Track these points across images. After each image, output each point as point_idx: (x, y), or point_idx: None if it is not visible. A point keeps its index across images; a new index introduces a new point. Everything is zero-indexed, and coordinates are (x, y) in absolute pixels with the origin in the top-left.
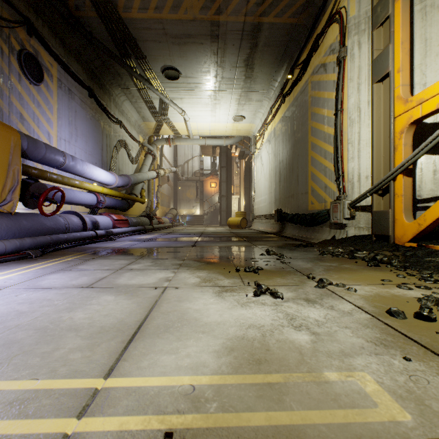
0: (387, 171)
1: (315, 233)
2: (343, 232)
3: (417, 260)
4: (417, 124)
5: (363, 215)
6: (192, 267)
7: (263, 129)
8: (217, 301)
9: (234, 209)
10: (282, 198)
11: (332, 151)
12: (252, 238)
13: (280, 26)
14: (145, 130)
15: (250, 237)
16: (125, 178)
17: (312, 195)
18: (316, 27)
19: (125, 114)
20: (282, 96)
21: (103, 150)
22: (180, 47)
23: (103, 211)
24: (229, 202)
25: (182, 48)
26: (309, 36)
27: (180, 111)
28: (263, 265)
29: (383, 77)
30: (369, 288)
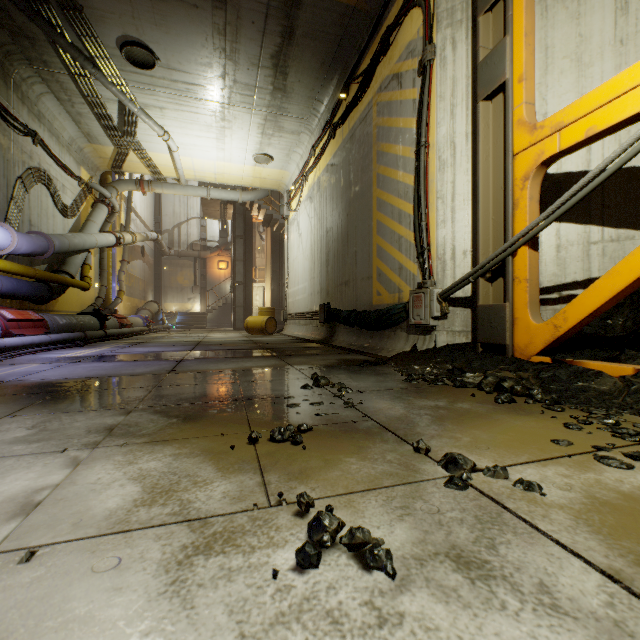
0: (499, 241)
1: (384, 341)
2: (430, 340)
3: (564, 388)
4: (548, 166)
5: (460, 313)
6: (139, 435)
7: (302, 179)
8: None
9: (256, 304)
10: (332, 286)
11: (411, 212)
12: (285, 350)
13: (331, 5)
14: (94, 160)
15: (282, 349)
16: (37, 239)
17: (379, 280)
18: (385, 16)
19: (47, 121)
20: (331, 126)
21: None
22: (154, 4)
23: None
24: (248, 293)
25: (158, 7)
26: (374, 31)
27: (161, 131)
28: (312, 416)
29: (493, 92)
30: (556, 474)
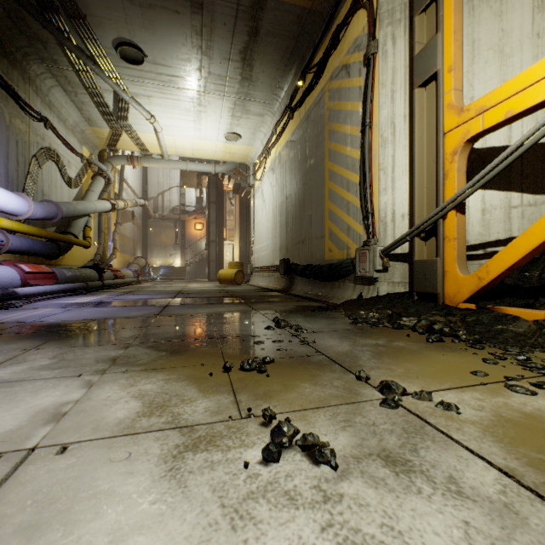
0: (432, 206)
1: (334, 290)
2: (374, 289)
3: (486, 330)
4: (474, 143)
5: (399, 266)
6: (137, 365)
7: (265, 154)
8: (162, 507)
9: (227, 259)
10: (291, 244)
11: (357, 181)
12: (252, 298)
13: (290, 8)
14: (94, 140)
15: (249, 297)
16: (49, 206)
17: (330, 239)
18: (336, 16)
19: (56, 109)
20: (290, 109)
21: (9, 159)
22: (143, 11)
23: (9, 259)
24: (220, 250)
25: (147, 13)
26: (326, 29)
27: (148, 116)
28: (274, 351)
29: (427, 80)
30: (472, 398)
